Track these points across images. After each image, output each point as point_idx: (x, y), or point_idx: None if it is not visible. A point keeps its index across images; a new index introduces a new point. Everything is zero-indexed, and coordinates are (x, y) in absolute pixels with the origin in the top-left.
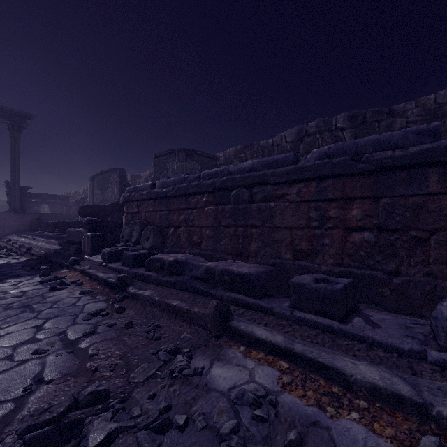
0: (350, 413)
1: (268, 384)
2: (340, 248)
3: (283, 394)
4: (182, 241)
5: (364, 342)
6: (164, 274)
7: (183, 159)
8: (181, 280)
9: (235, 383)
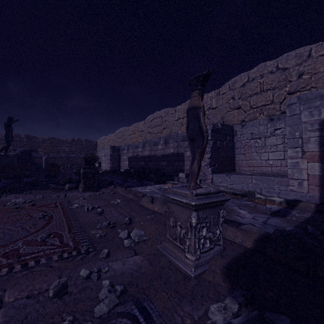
0: None
1: None
2: None
3: None
4: None
5: None
6: None
7: None
8: None
9: None
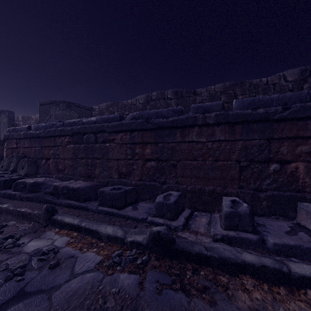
0: (94, 249)
1: (60, 244)
2: (141, 170)
3: (65, 248)
4: (51, 169)
5: (125, 218)
6: (26, 192)
7: (63, 108)
8: (37, 195)
9: (39, 247)
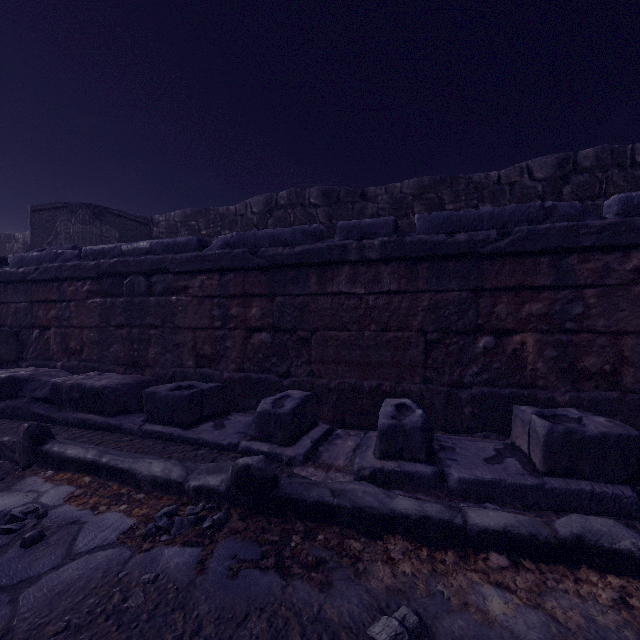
0: (122, 506)
1: (53, 501)
2: (242, 351)
3: (63, 506)
4: (53, 349)
5: (197, 444)
6: None
7: (85, 220)
8: (14, 405)
9: (6, 508)
